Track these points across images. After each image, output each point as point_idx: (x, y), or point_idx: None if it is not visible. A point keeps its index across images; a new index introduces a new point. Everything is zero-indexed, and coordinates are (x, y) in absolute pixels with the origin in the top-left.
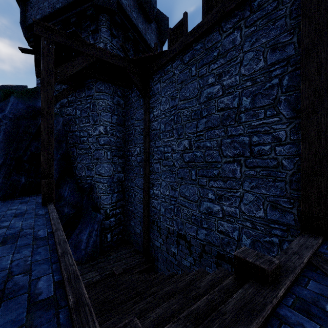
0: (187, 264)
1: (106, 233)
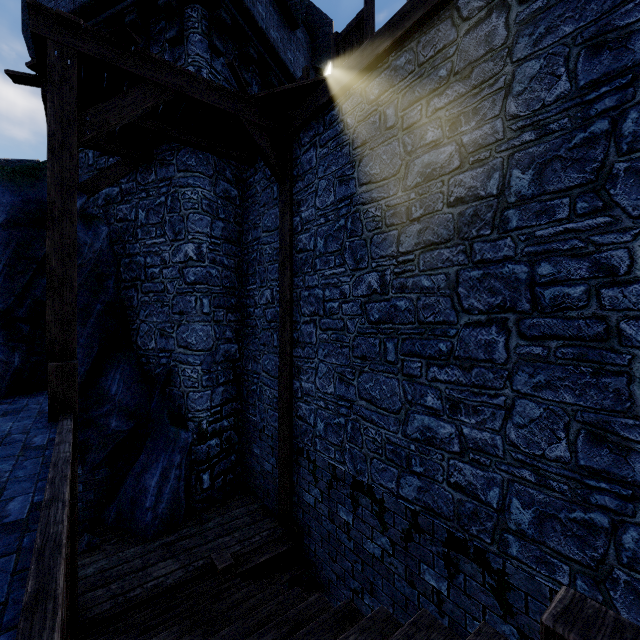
0: (377, 551)
1: (200, 472)
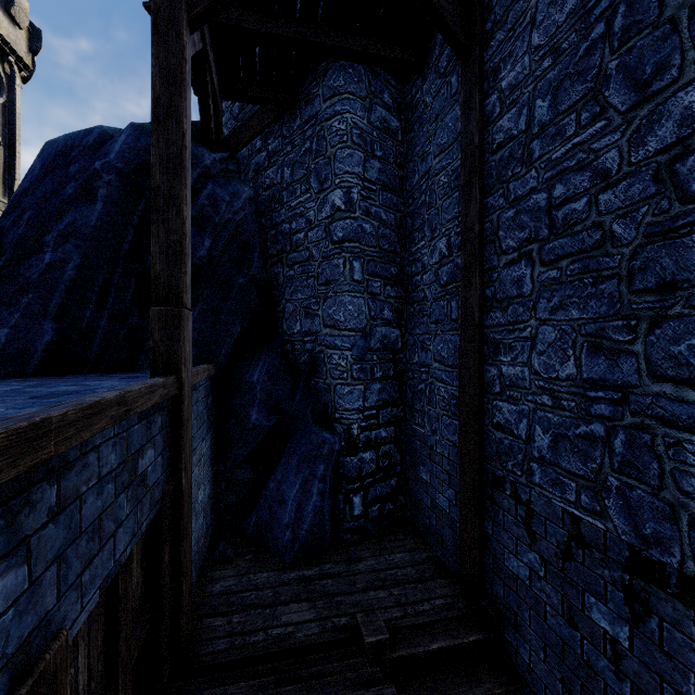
0: None
1: (349, 492)
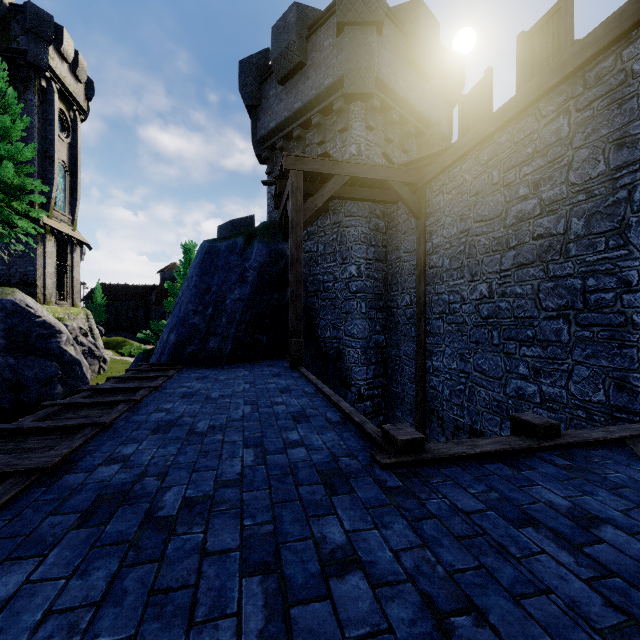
0: None
1: None
